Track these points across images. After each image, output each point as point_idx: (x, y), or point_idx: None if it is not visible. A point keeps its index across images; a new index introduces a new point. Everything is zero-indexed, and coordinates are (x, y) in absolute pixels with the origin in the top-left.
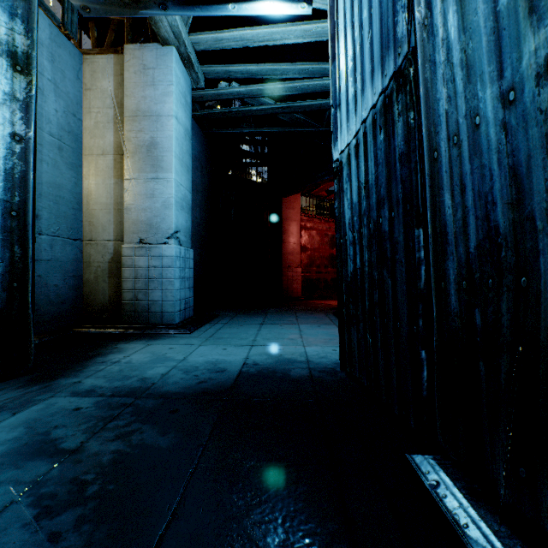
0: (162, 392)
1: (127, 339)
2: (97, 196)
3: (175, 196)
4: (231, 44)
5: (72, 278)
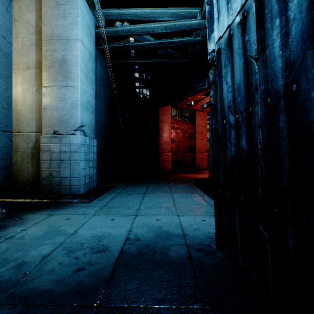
0: (27, 291)
1: (37, 209)
2: (23, 99)
3: (80, 99)
4: None
5: (2, 160)
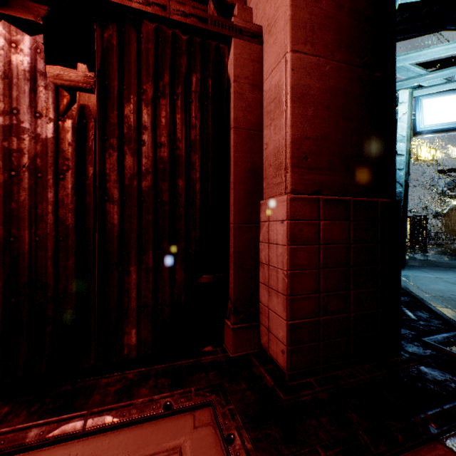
0: None
1: None
2: None
3: None
4: None
5: None
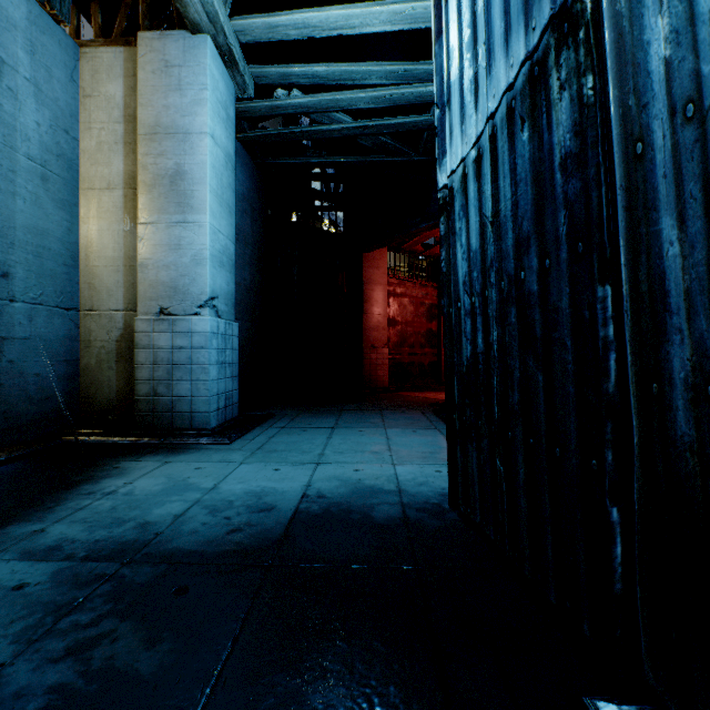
0: (167, 551)
1: (137, 453)
2: (100, 247)
3: (210, 247)
4: (290, 34)
5: (63, 364)
